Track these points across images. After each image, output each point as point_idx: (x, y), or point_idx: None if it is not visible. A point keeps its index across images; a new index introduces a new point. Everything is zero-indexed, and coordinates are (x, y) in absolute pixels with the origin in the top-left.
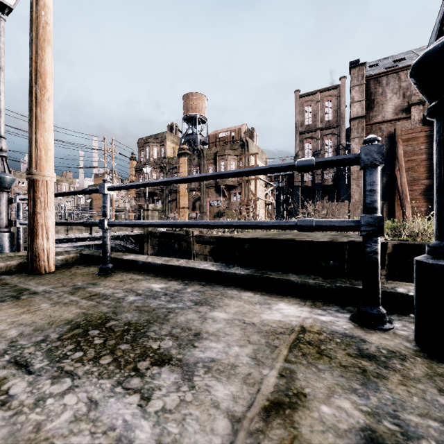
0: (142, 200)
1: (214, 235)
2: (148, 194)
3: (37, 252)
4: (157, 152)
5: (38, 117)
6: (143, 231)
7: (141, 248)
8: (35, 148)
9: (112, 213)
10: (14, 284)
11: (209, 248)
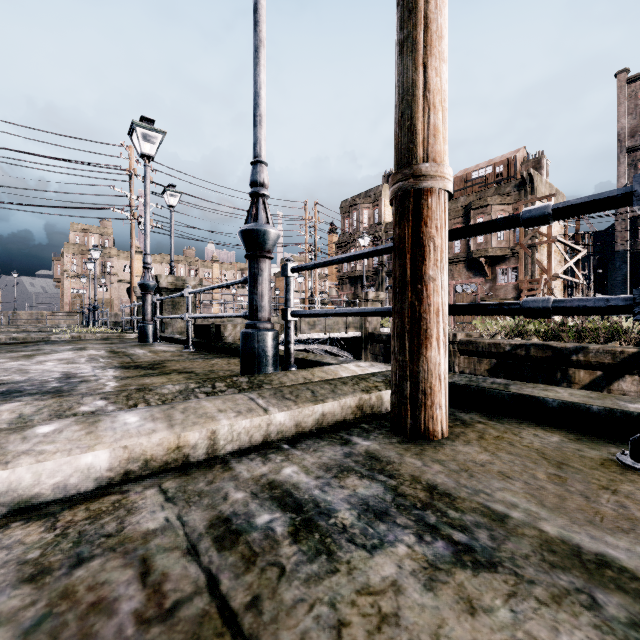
0: (346, 289)
1: (501, 341)
2: (356, 279)
3: (427, 382)
4: (368, 217)
5: (430, 23)
6: (360, 332)
7: (356, 358)
8: (422, 107)
9: (321, 306)
10: (473, 500)
11: (487, 363)
